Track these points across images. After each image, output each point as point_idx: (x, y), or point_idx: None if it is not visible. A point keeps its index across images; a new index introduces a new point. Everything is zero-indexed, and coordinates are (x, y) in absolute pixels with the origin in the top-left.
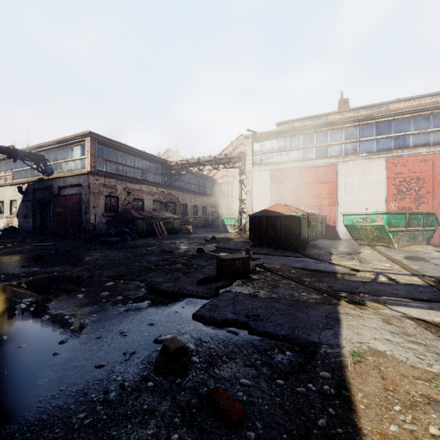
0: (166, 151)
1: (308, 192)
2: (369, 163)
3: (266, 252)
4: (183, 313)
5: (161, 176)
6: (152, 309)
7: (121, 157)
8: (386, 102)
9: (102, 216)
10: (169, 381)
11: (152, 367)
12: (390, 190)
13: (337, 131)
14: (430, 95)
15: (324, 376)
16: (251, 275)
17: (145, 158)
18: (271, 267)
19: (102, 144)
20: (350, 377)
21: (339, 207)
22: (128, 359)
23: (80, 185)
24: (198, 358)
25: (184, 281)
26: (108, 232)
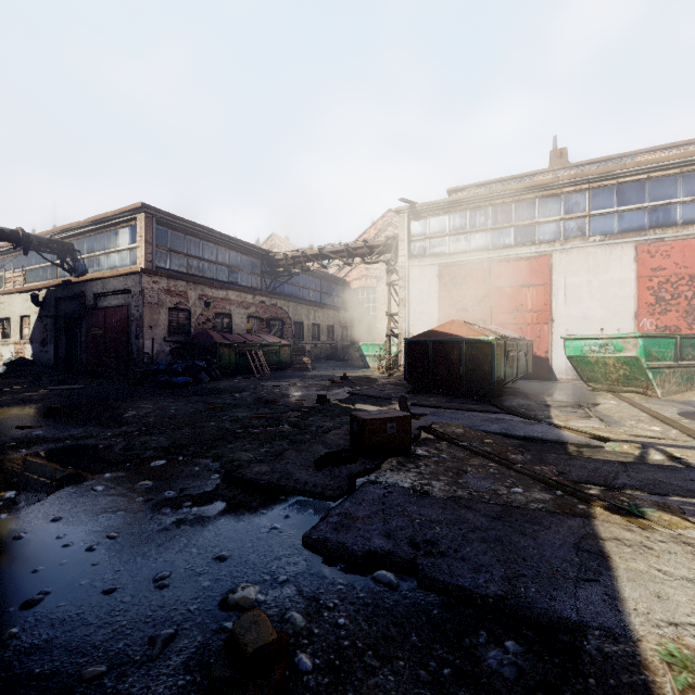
0: (268, 238)
1: (502, 302)
2: (606, 253)
3: (435, 403)
4: (285, 531)
5: (260, 277)
6: (226, 521)
7: (195, 246)
8: (631, 153)
9: (163, 341)
10: None
11: (207, 683)
12: (643, 298)
13: (552, 200)
14: None
15: None
16: (412, 448)
17: (234, 248)
18: (447, 432)
19: (163, 225)
20: None
21: (556, 326)
22: (156, 657)
23: (129, 291)
24: (310, 657)
25: (291, 460)
26: (172, 367)
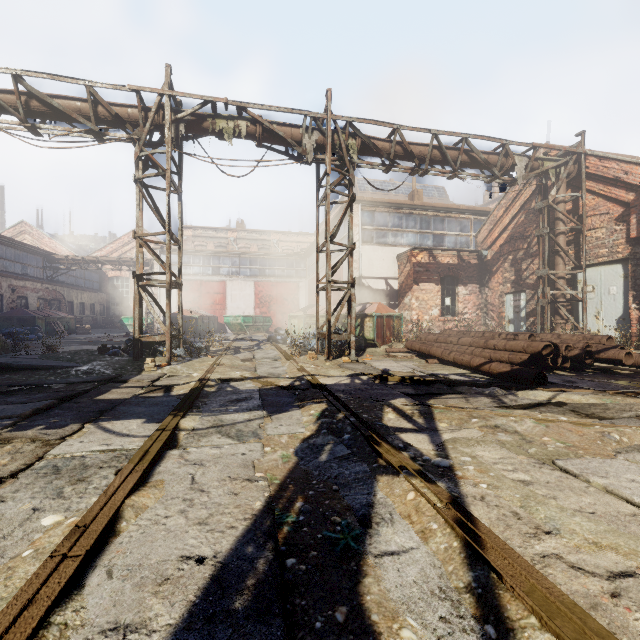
0: (17, 224)
1: (206, 299)
2: (245, 283)
3: None
4: None
5: (42, 269)
6: None
7: (1, 251)
8: (269, 231)
9: None
10: None
11: None
12: (257, 301)
13: (227, 258)
14: (294, 233)
15: None
16: None
17: (26, 250)
18: None
19: None
20: None
21: (228, 311)
22: None
23: None
24: None
25: None
26: (21, 330)
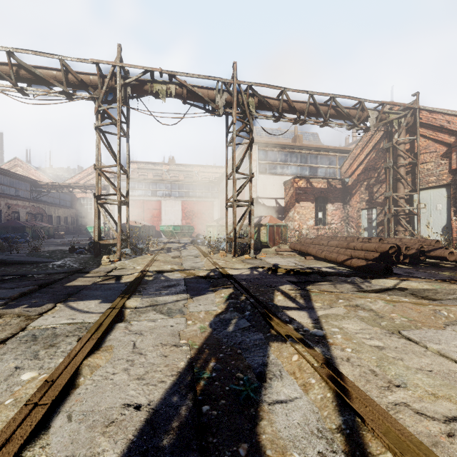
0: (12, 159)
1: (147, 214)
2: (175, 202)
3: None
4: None
5: (30, 192)
6: None
7: (0, 179)
8: (192, 165)
9: None
10: None
11: None
12: (183, 215)
13: (162, 184)
14: (210, 166)
15: None
16: None
17: (18, 178)
18: None
19: None
20: None
21: (162, 222)
22: None
23: None
24: None
25: None
26: (14, 236)
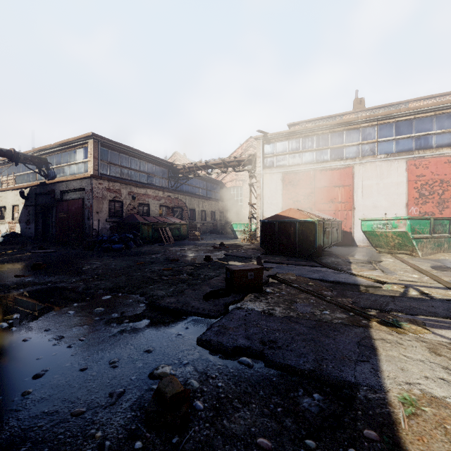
0: (173, 154)
1: (322, 196)
2: (388, 165)
3: (279, 261)
4: (186, 336)
5: (167, 180)
6: (150, 330)
7: (126, 160)
8: (405, 101)
9: (105, 221)
10: (163, 439)
11: (144, 416)
12: (411, 194)
13: (354, 131)
14: None
15: (370, 437)
16: (264, 288)
17: (151, 161)
18: (285, 278)
19: (105, 147)
20: (406, 440)
21: (356, 212)
22: (114, 403)
23: (83, 189)
24: (202, 402)
25: (189, 295)
26: (111, 238)
